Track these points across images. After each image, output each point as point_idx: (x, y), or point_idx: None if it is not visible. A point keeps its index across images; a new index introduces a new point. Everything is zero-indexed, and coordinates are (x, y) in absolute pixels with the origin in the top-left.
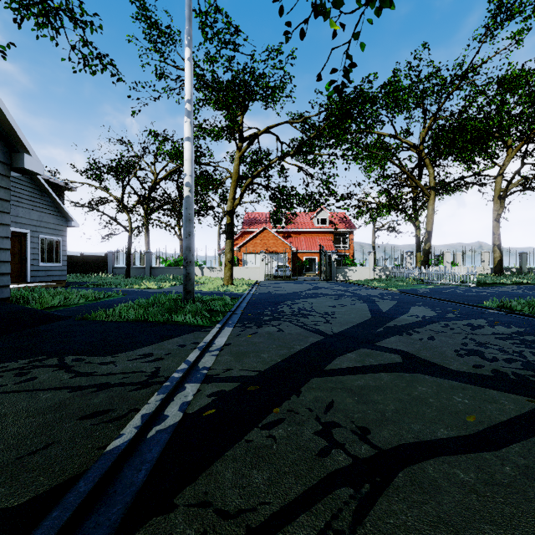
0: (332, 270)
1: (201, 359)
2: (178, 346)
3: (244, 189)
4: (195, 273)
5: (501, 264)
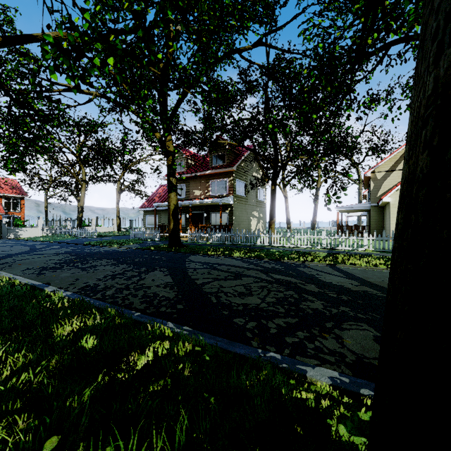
0: (3, 230)
1: None
2: None
3: None
4: None
5: (120, 226)
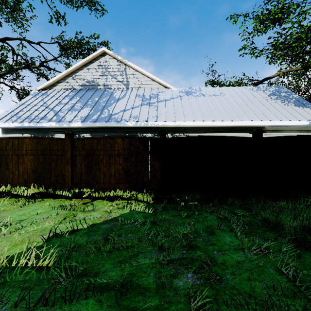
0: None
1: None
2: None
3: None
4: None
5: None
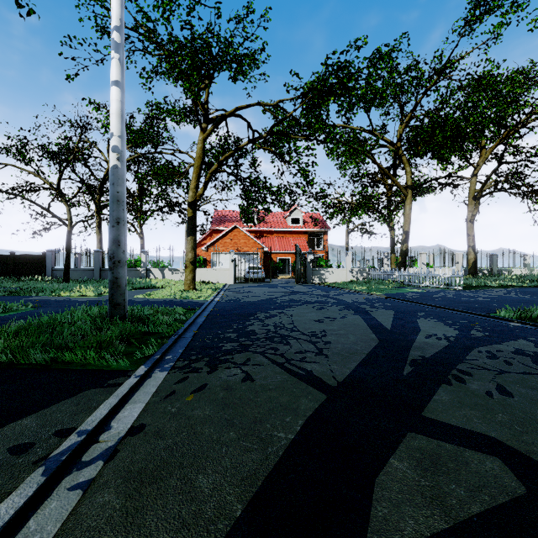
0: (307, 272)
1: (28, 517)
2: (9, 452)
3: (209, 177)
4: (154, 276)
5: (475, 266)
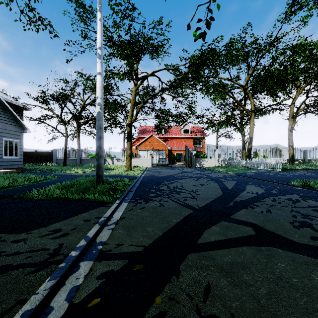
0: (192, 161)
1: (99, 234)
2: (84, 221)
3: (138, 110)
4: (108, 163)
5: (293, 157)
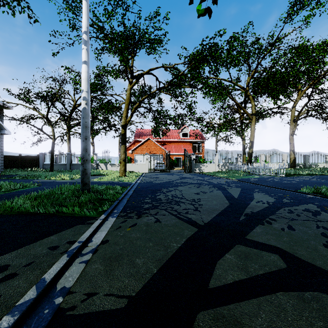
0: (192, 166)
1: (65, 272)
2: (49, 249)
3: (133, 110)
4: (101, 168)
5: (294, 162)
